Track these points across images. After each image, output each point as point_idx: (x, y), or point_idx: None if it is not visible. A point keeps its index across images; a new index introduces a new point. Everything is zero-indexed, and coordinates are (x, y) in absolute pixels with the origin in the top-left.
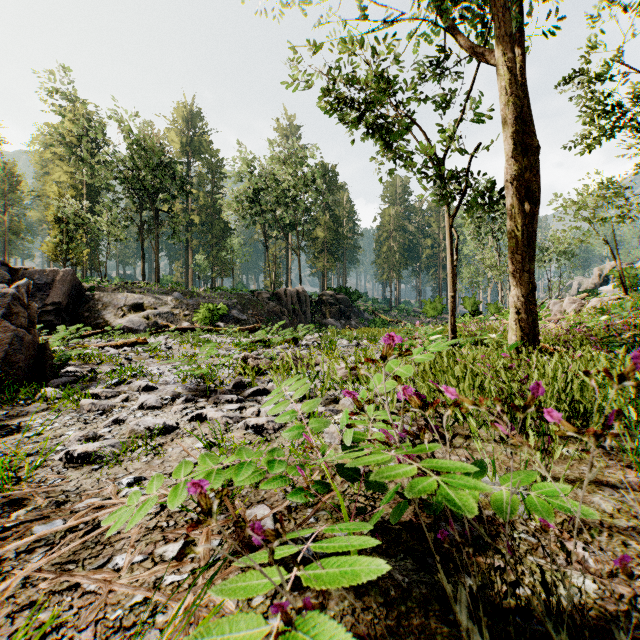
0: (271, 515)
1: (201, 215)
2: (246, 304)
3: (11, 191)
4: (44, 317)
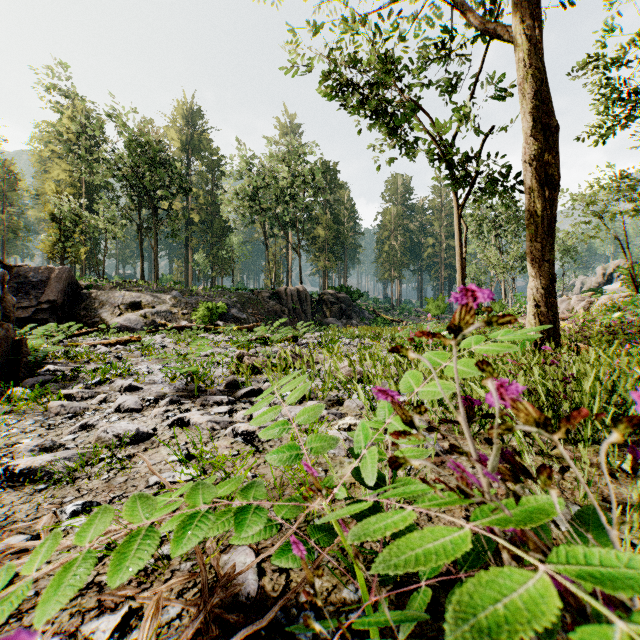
0: (255, 565)
1: (201, 214)
2: (246, 303)
3: (9, 189)
4: (39, 315)
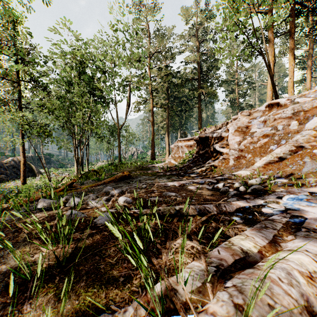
0: None
1: None
2: None
3: None
4: None
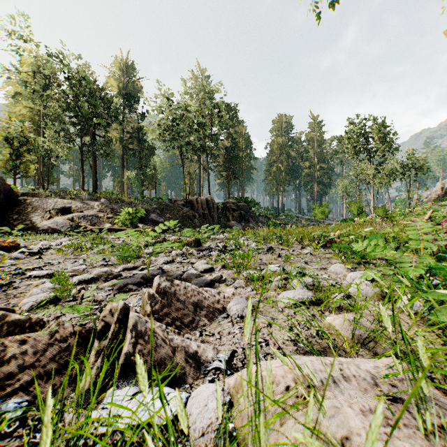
0: None
1: (133, 142)
2: (164, 209)
3: None
4: None
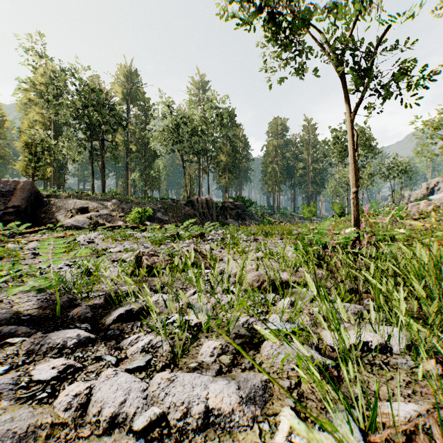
0: None
1: (137, 145)
2: (168, 208)
3: None
4: (6, 217)
